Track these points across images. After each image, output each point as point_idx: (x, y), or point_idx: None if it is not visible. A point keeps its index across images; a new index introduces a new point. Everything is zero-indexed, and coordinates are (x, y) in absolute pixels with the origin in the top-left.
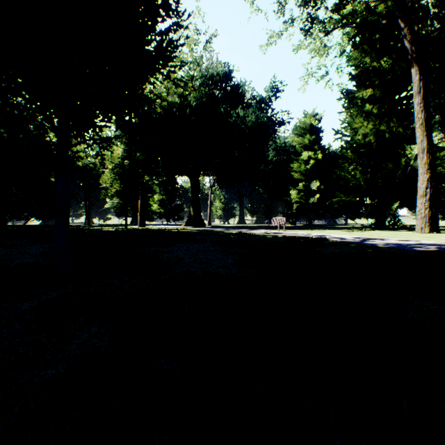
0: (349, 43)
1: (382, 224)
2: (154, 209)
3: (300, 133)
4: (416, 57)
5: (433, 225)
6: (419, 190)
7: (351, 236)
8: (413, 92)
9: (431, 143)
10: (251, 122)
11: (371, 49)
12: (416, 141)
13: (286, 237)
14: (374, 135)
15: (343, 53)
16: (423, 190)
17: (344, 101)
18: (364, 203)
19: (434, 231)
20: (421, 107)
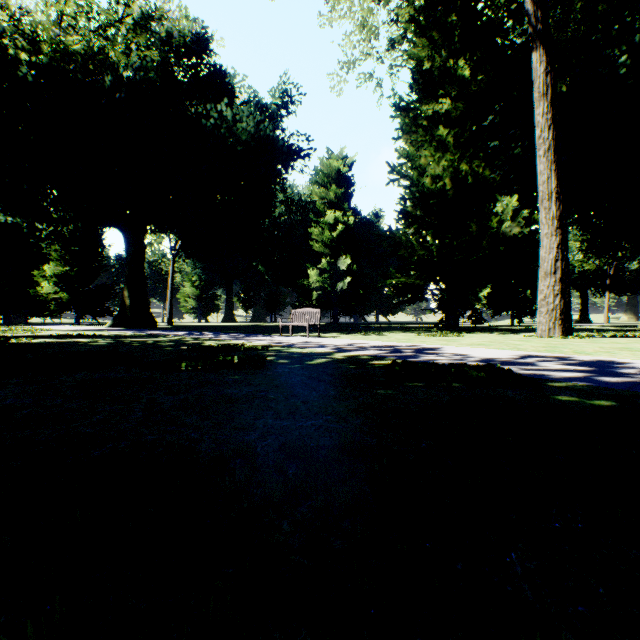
0: (410, 27)
1: (455, 323)
2: (46, 293)
3: (322, 181)
4: (542, 30)
5: (567, 324)
6: (544, 264)
7: (503, 353)
8: (535, 94)
9: (562, 184)
10: (247, 133)
11: (444, 41)
12: (539, 179)
13: (368, 364)
14: (451, 179)
15: (404, 38)
16: (550, 264)
17: (404, 119)
18: (429, 289)
19: (569, 333)
20: (549, 120)
